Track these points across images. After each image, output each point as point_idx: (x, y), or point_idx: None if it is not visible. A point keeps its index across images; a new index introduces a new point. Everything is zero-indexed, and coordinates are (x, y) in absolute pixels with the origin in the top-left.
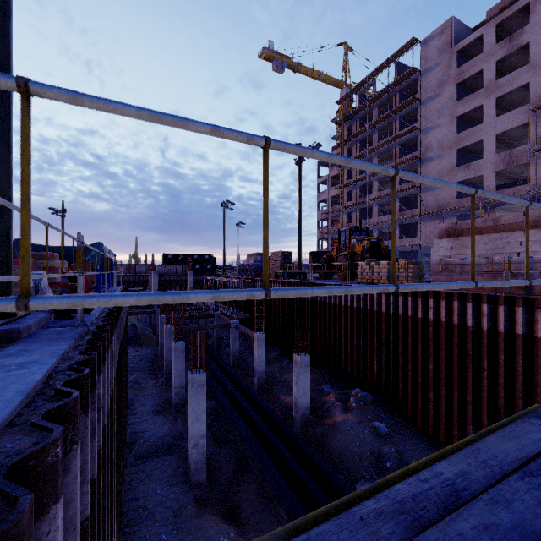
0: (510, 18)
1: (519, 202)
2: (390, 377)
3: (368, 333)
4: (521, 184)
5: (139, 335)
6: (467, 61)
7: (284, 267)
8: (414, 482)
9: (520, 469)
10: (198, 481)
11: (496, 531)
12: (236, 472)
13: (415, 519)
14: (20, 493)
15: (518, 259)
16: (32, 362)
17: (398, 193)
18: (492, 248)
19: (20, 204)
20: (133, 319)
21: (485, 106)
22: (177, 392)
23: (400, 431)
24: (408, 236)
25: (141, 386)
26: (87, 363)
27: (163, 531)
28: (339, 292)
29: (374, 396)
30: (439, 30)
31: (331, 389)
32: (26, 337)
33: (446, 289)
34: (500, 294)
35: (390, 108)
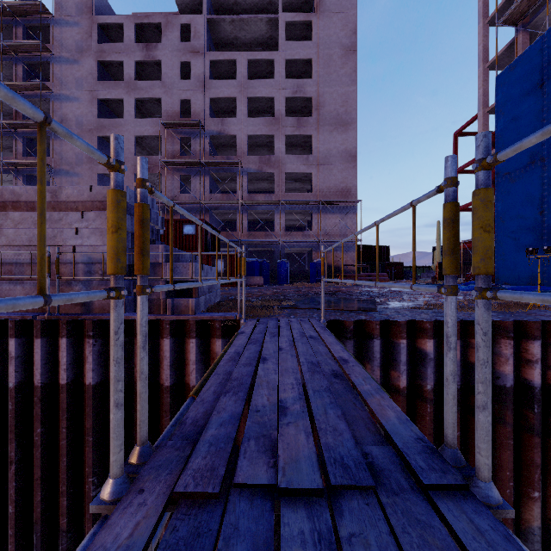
0: (148, 27)
1: None
2: None
3: None
4: None
5: None
6: None
7: None
8: None
9: None
10: None
11: None
12: None
13: None
14: None
15: (75, 256)
16: None
17: (22, 166)
18: None
19: None
20: None
21: (126, 102)
22: None
23: None
24: None
25: None
26: None
27: None
28: None
29: None
30: None
31: None
32: None
33: None
34: (43, 317)
35: None
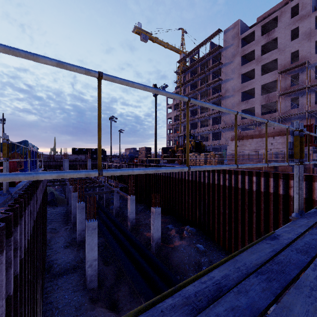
0: (268, 23)
1: (261, 120)
2: (205, 218)
3: (194, 194)
4: (274, 112)
5: (56, 199)
6: (247, 44)
7: (147, 156)
8: (197, 284)
9: (257, 270)
10: (92, 287)
11: (237, 310)
12: (116, 280)
13: (194, 308)
14: None
15: (271, 152)
16: None
17: (211, 115)
18: (258, 146)
19: None
20: (51, 189)
21: (256, 70)
22: (79, 233)
23: (210, 249)
24: (216, 139)
25: (56, 231)
26: (5, 219)
27: None
28: (151, 171)
29: (197, 230)
30: (232, 25)
31: (173, 227)
32: None
33: (235, 168)
34: (262, 171)
35: (206, 67)
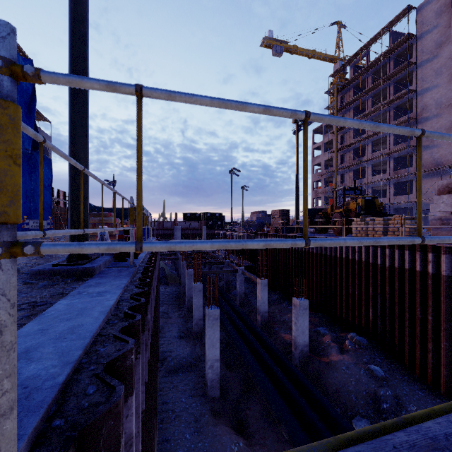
0: None
1: None
2: (385, 325)
3: (363, 283)
4: None
5: (167, 276)
6: None
7: (283, 223)
8: (444, 422)
9: None
10: (213, 396)
11: None
12: (243, 393)
13: None
14: (116, 383)
15: None
16: (106, 291)
17: (392, 153)
18: None
19: (137, 175)
20: (162, 263)
21: None
22: (196, 323)
23: (396, 376)
24: (403, 193)
25: (168, 316)
26: (141, 294)
27: (187, 431)
28: (368, 243)
29: (369, 341)
30: None
31: (327, 331)
32: (99, 274)
33: (447, 244)
34: None
35: (383, 75)
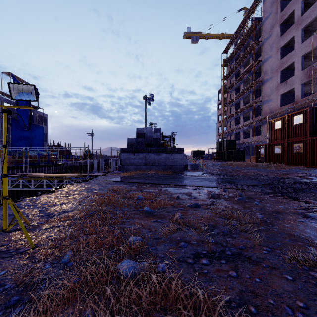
0: None
1: None
2: None
3: None
4: None
5: None
6: None
7: None
8: None
9: None
10: None
11: None
12: None
13: None
14: None
15: None
16: None
17: (251, 106)
18: None
19: None
20: None
21: (295, 37)
22: None
23: None
24: None
25: None
26: None
27: None
28: None
29: None
30: None
31: None
32: None
33: None
34: None
35: None
